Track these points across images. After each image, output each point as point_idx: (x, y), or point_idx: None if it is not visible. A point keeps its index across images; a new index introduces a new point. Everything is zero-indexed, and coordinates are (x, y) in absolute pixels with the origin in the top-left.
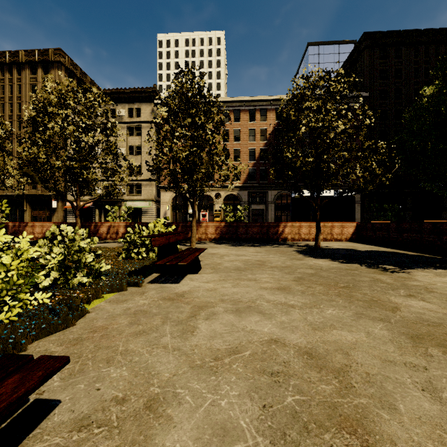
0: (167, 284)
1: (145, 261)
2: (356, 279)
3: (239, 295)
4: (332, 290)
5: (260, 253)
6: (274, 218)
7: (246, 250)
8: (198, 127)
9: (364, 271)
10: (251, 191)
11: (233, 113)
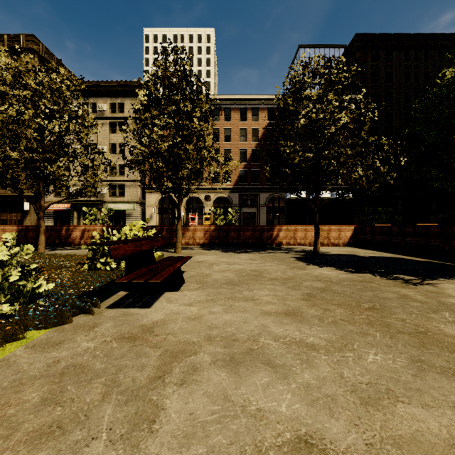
0: (134, 309)
1: (113, 274)
2: (379, 295)
3: (234, 326)
4: (357, 314)
5: (255, 260)
6: (266, 221)
7: (238, 257)
8: (183, 117)
9: (382, 283)
10: (242, 194)
11: (223, 111)
